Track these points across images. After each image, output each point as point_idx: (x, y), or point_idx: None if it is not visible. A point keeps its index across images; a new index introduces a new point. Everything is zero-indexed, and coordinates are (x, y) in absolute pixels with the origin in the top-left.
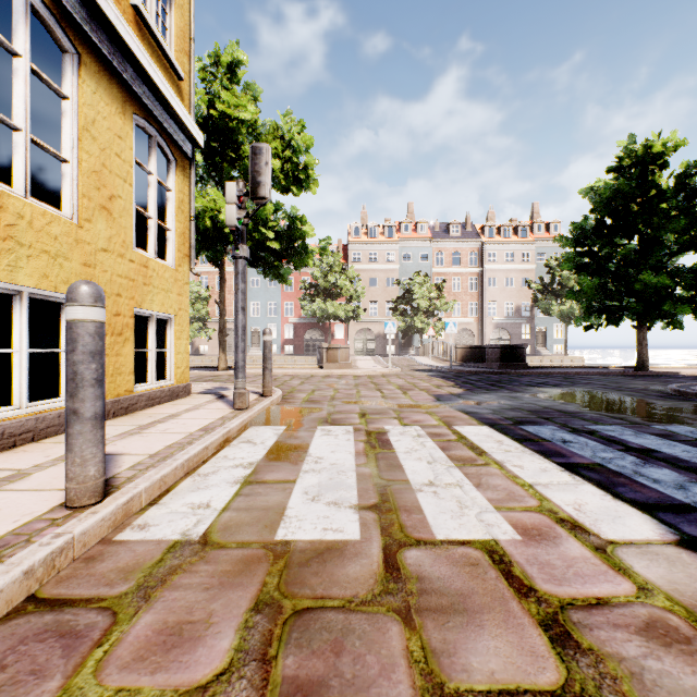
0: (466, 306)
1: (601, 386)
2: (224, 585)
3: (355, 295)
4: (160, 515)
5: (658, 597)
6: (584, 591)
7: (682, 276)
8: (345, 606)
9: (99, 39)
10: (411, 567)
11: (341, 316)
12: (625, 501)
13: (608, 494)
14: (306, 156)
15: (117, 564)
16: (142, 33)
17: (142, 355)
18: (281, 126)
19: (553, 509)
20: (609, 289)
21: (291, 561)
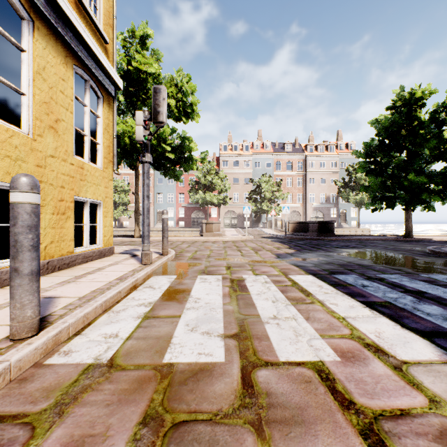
0: (295, 196)
1: (383, 247)
2: (121, 401)
3: (224, 189)
4: (81, 343)
5: (445, 408)
6: (390, 404)
7: (434, 176)
8: (212, 419)
9: (48, 12)
10: (261, 385)
11: (215, 202)
12: (410, 330)
13: (397, 325)
14: (192, 97)
15: (42, 384)
16: (79, 10)
17: (81, 228)
18: (175, 78)
19: (361, 336)
20: (387, 185)
21: (173, 380)
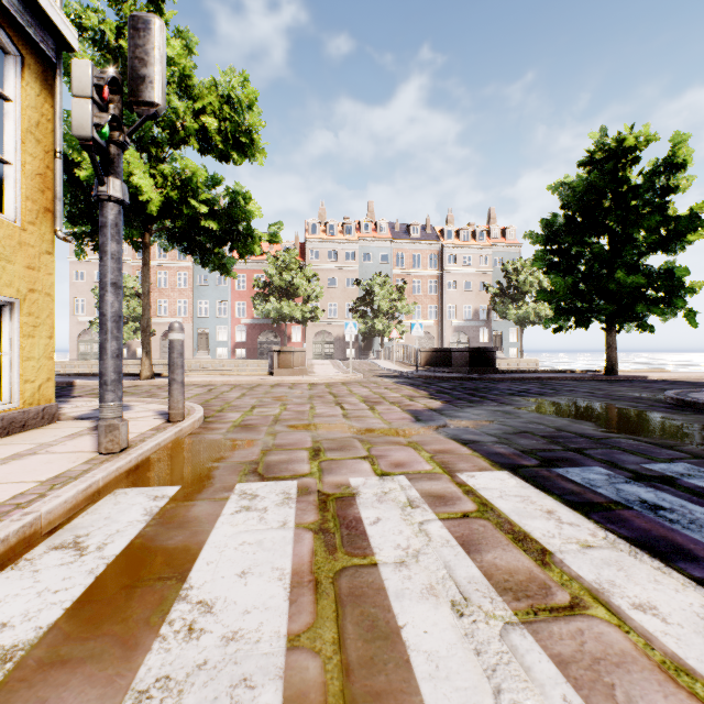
0: (426, 309)
1: (589, 394)
2: None
3: (313, 295)
4: None
5: None
6: None
7: (654, 276)
8: None
9: None
10: None
11: (298, 317)
12: None
13: None
14: (249, 115)
15: None
16: None
17: None
18: (221, 84)
19: None
20: (580, 289)
21: None
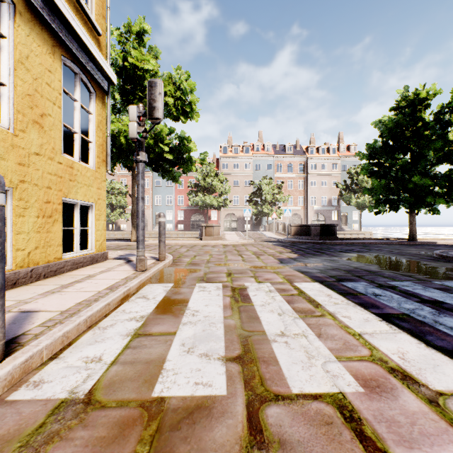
0: (296, 199)
1: (389, 251)
2: None
3: (224, 191)
4: (56, 370)
5: None
6: None
7: (439, 179)
8: None
9: None
10: (272, 428)
11: (215, 205)
12: (437, 349)
13: (421, 343)
14: (191, 95)
15: None
16: None
17: (72, 232)
18: (174, 76)
19: (383, 358)
20: (391, 187)
21: (163, 423)
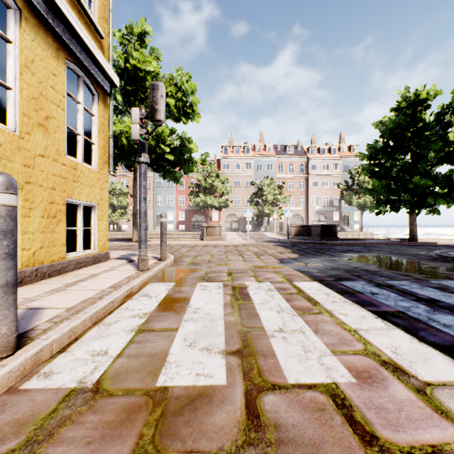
0: (297, 199)
1: (389, 252)
2: (105, 438)
3: (225, 192)
4: (65, 363)
5: None
6: (418, 438)
7: (439, 179)
8: None
9: (36, 1)
10: (268, 414)
11: (216, 205)
12: (429, 344)
13: (414, 338)
14: (192, 97)
15: (14, 416)
16: (72, 1)
17: (75, 232)
18: (175, 77)
19: (376, 352)
20: (392, 188)
21: (167, 409)
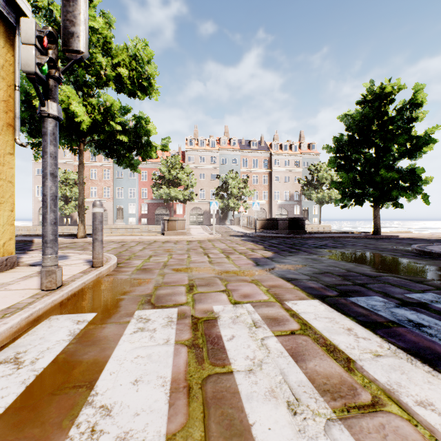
0: (261, 193)
1: (364, 247)
2: None
3: (190, 184)
4: None
5: None
6: None
7: (403, 173)
8: None
9: None
10: None
11: (180, 198)
12: None
13: None
14: (148, 67)
15: None
16: None
17: None
18: (130, 48)
19: None
20: (357, 181)
21: None
